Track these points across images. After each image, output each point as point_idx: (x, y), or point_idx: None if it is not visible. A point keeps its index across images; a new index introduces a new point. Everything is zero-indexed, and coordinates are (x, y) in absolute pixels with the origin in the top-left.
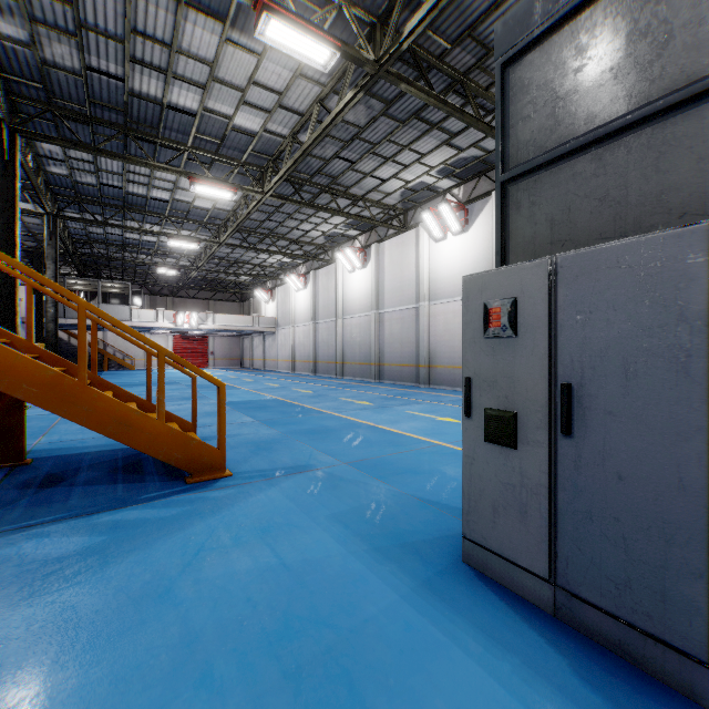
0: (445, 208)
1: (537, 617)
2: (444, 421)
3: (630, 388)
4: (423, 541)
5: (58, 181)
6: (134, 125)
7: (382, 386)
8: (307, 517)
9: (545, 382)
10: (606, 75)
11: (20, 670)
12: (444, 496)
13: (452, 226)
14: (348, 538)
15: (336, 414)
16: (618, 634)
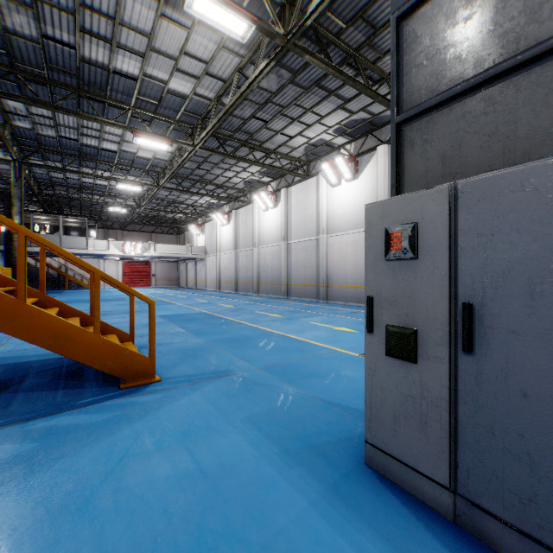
0: (340, 160)
1: (439, 523)
2: (340, 330)
3: (535, 308)
4: (328, 442)
5: (23, 133)
6: (86, 87)
7: (290, 301)
8: (224, 421)
9: (445, 302)
10: (495, 22)
11: None
12: (344, 398)
13: (345, 174)
14: (261, 441)
15: (252, 325)
16: (521, 546)
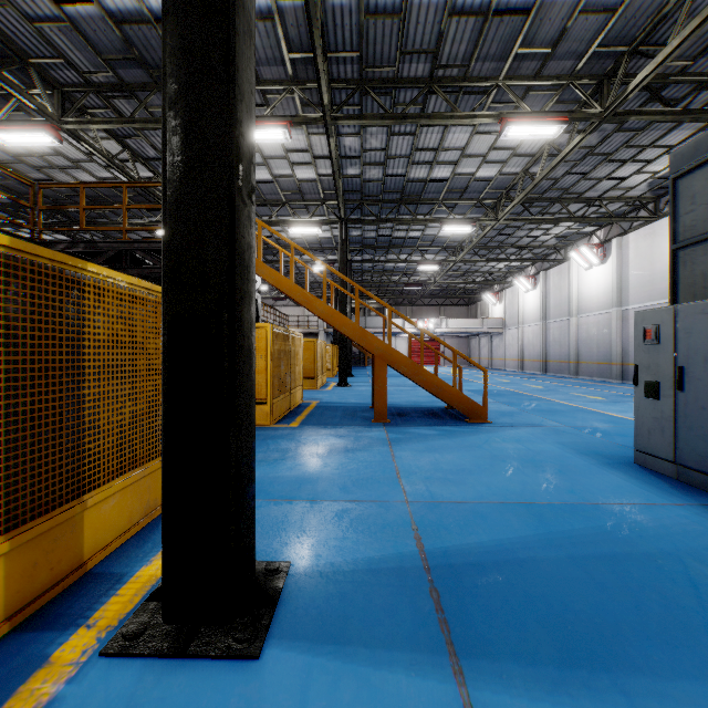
0: None
1: (665, 478)
2: None
3: (704, 368)
4: (612, 455)
5: (354, 239)
6: (406, 197)
7: (624, 386)
8: (540, 440)
9: (671, 366)
10: None
11: (442, 451)
12: None
13: None
14: (565, 448)
15: (565, 403)
16: (701, 480)
